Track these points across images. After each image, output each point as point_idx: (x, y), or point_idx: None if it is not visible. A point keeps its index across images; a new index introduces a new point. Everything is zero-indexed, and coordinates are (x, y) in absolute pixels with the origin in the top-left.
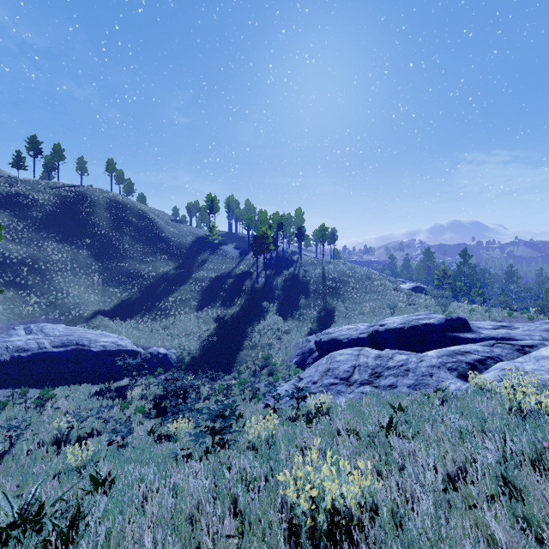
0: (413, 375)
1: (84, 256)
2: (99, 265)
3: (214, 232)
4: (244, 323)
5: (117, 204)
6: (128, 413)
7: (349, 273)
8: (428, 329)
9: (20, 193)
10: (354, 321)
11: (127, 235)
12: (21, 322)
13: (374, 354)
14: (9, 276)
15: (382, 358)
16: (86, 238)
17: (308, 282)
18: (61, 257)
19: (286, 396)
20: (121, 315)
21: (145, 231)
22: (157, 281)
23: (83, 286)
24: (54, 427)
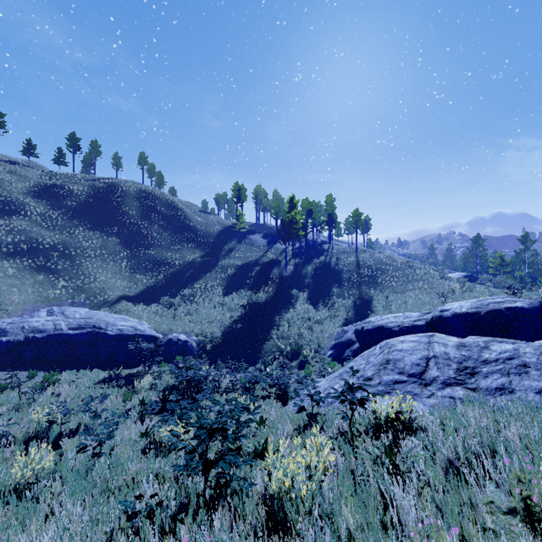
0: (537, 373)
1: (113, 244)
2: (128, 252)
3: (241, 220)
4: (272, 312)
5: (146, 194)
6: (129, 405)
7: (386, 261)
8: (516, 315)
9: (57, 184)
10: (397, 311)
11: (155, 224)
12: (48, 304)
13: (454, 342)
14: (41, 261)
15: (468, 347)
16: (116, 226)
17: (341, 271)
18: (91, 244)
19: (333, 398)
20: (145, 301)
21: (173, 220)
22: (183, 269)
23: (111, 272)
24: (32, 419)
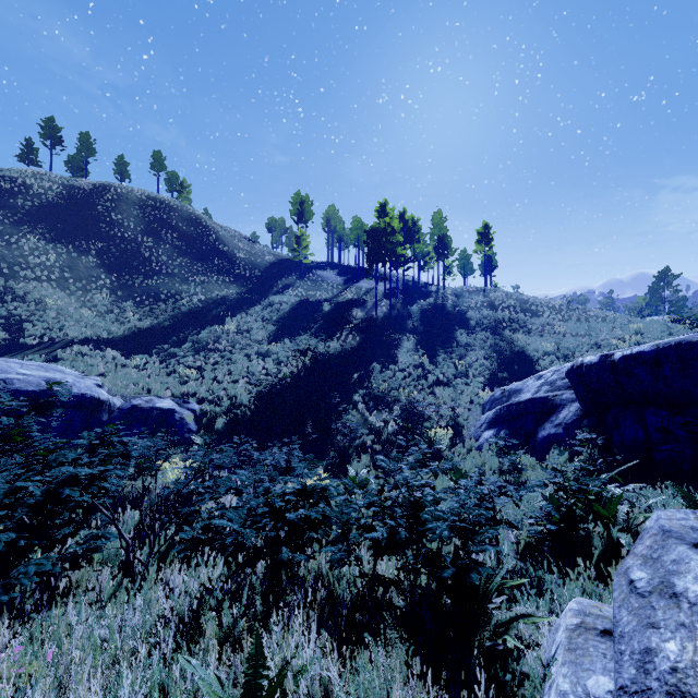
0: None
1: (88, 265)
2: (113, 280)
3: (304, 244)
4: (354, 368)
5: (157, 203)
6: None
7: (535, 302)
8: None
9: (5, 176)
10: None
11: (167, 244)
12: None
13: None
14: None
15: None
16: (97, 240)
17: (464, 314)
18: (45, 261)
19: None
20: (127, 351)
21: (197, 241)
22: (205, 308)
23: (74, 305)
24: None
